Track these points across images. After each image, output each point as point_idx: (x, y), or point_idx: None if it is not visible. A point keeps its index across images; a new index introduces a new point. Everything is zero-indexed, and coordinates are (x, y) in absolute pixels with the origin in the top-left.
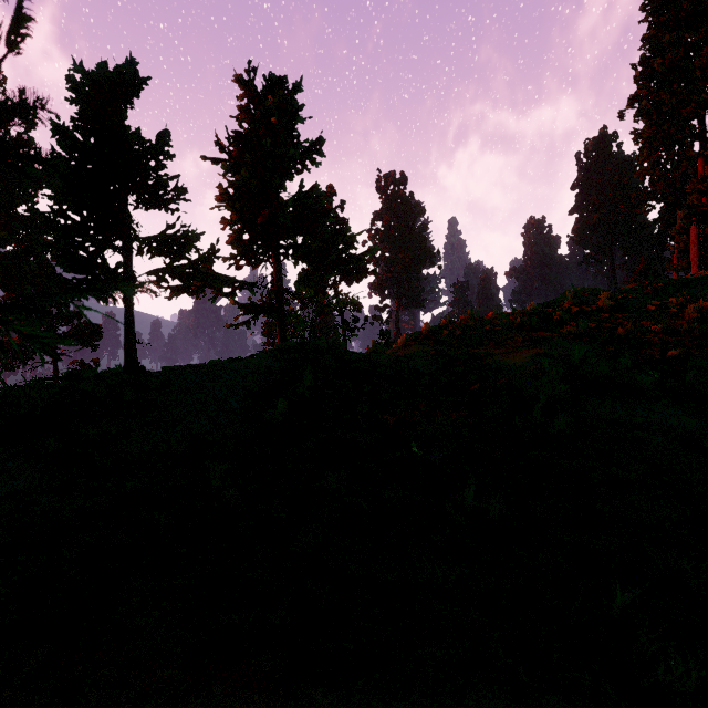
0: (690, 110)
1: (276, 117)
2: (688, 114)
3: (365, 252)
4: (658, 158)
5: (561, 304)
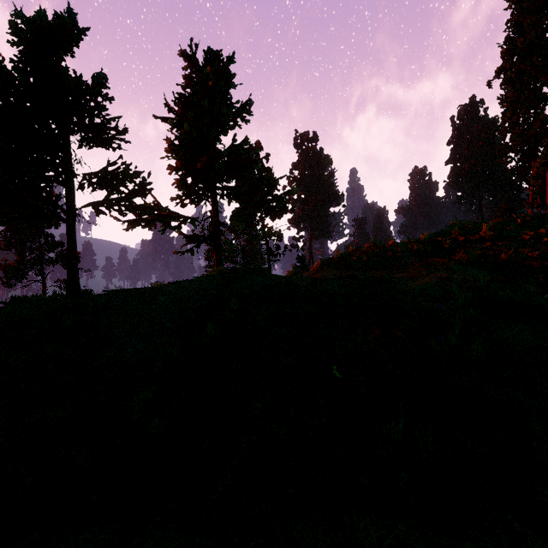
0: (547, 78)
1: (213, 83)
2: (545, 82)
3: (286, 193)
4: (517, 120)
5: (449, 234)
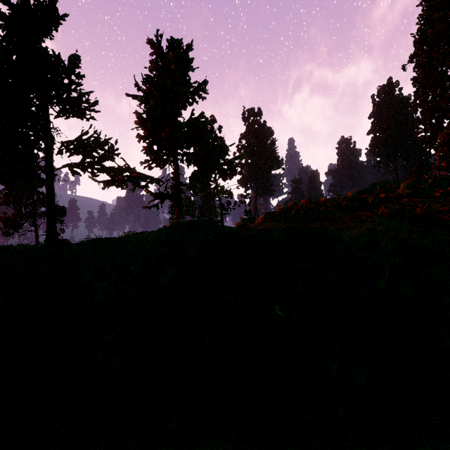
0: None
1: (174, 66)
2: None
3: (235, 158)
4: (426, 97)
5: (372, 192)
